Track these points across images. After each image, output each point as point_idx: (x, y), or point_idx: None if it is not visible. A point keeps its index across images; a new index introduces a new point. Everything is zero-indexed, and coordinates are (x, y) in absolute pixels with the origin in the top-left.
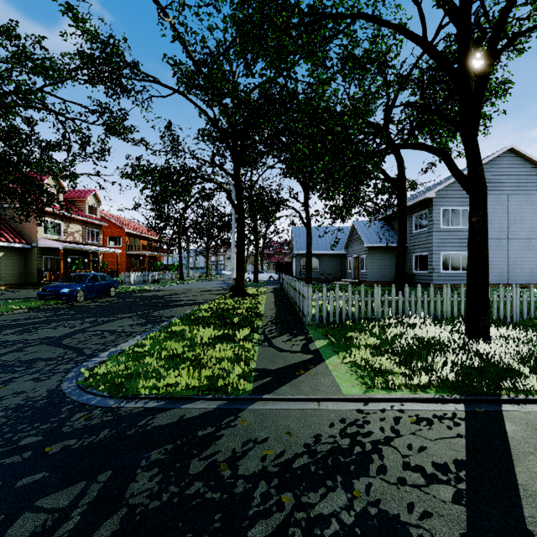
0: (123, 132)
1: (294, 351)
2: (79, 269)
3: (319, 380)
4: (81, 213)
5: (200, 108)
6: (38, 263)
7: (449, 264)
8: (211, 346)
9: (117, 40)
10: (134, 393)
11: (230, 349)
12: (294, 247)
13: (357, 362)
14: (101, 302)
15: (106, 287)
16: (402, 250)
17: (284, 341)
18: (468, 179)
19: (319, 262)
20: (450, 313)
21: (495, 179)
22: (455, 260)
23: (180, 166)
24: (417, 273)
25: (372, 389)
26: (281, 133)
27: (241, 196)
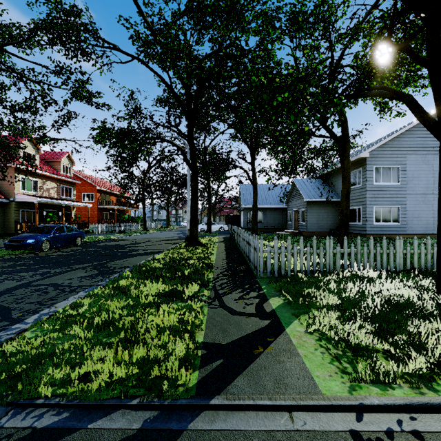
0: (87, 96)
1: (247, 314)
2: (53, 221)
3: (284, 365)
4: (56, 172)
5: (157, 74)
6: (15, 215)
7: (381, 217)
8: (155, 307)
9: (80, 10)
10: (30, 396)
11: (176, 311)
12: (241, 202)
13: (324, 331)
14: (64, 251)
15: (72, 237)
16: (346, 203)
17: (236, 298)
18: (438, 122)
19: (263, 215)
20: (402, 265)
21: (422, 140)
22: (386, 213)
23: (138, 126)
24: (351, 224)
25: (358, 384)
26: (231, 97)
27: (194, 155)
